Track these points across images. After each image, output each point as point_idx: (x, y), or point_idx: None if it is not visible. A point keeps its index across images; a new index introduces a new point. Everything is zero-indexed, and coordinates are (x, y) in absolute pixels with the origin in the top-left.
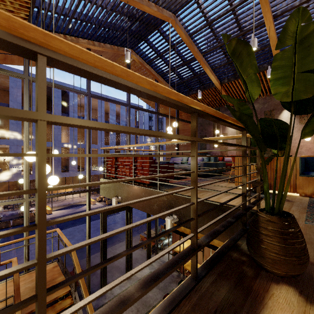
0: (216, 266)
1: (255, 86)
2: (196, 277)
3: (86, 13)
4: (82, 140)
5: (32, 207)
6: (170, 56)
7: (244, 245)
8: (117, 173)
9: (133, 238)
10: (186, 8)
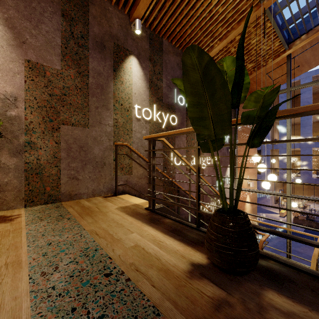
0: None
1: None
2: (197, 226)
3: None
4: None
5: None
6: None
7: (268, 263)
8: None
9: None
10: None
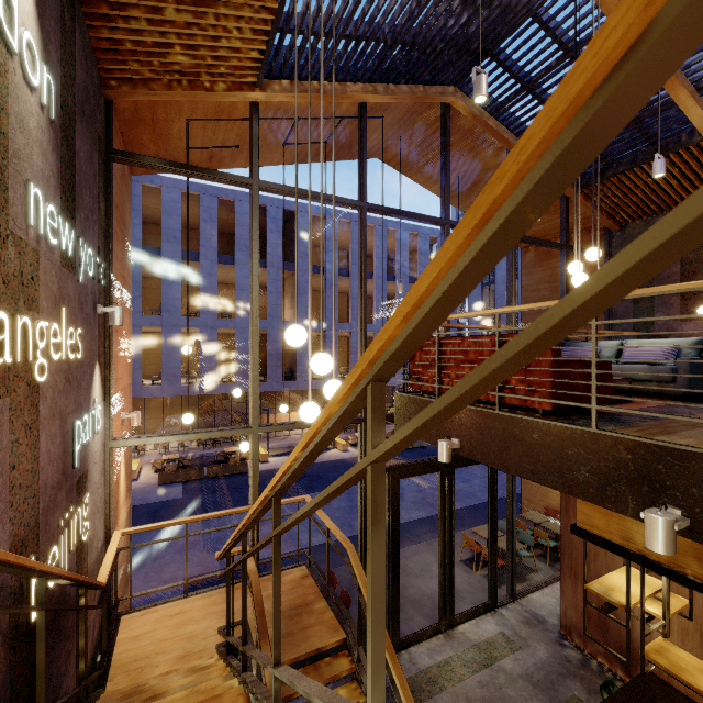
0: None
1: None
2: None
3: (372, 16)
4: (318, 315)
5: (234, 446)
6: (560, 79)
7: None
8: (444, 381)
9: None
10: None
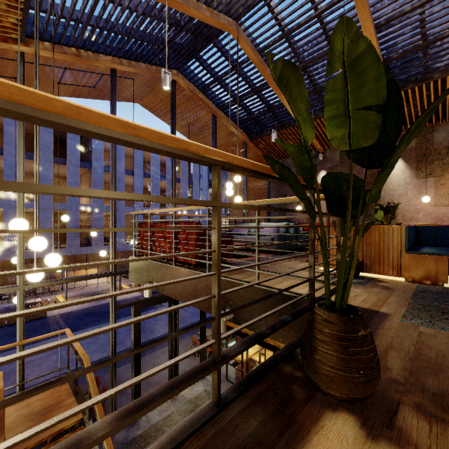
0: (255, 385)
1: (308, 127)
2: (218, 402)
3: (107, 18)
4: None
5: (37, 298)
6: (232, 80)
7: None
8: (153, 249)
9: (182, 341)
10: (252, 13)
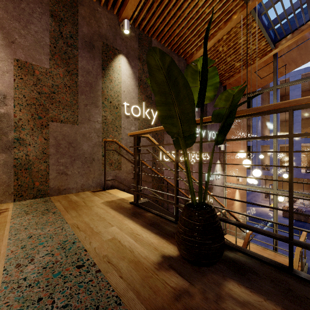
0: None
1: None
2: (175, 219)
3: None
4: None
5: None
6: None
7: (236, 255)
8: None
9: None
10: None
